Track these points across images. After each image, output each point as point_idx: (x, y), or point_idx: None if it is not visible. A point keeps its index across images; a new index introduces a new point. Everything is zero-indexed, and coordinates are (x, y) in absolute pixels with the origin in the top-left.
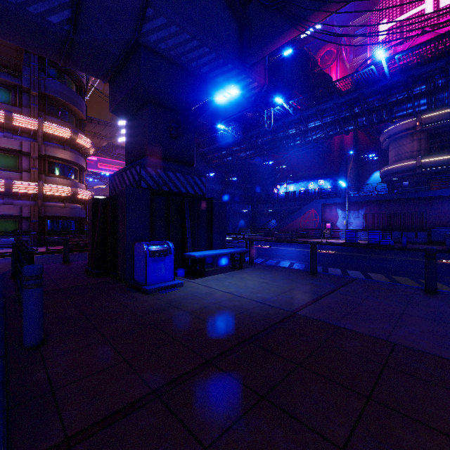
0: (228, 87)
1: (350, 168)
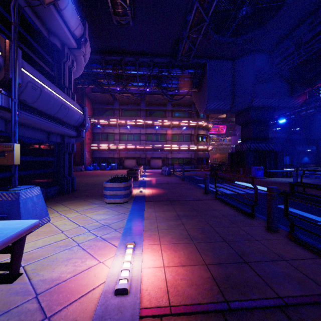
0: (282, 119)
1: None
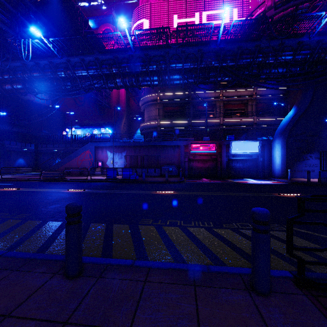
0: None
1: (124, 122)
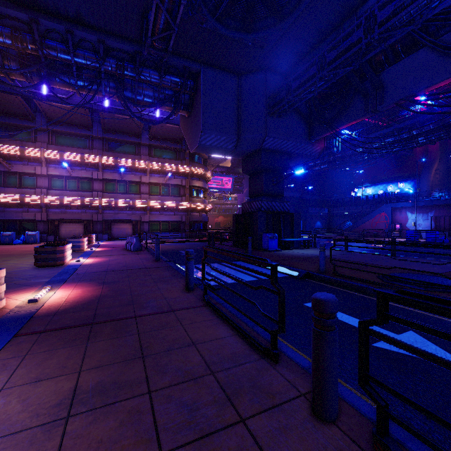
0: (301, 169)
1: (434, 169)
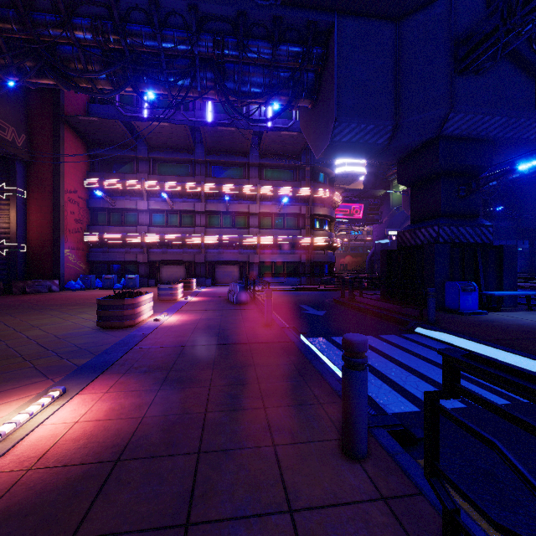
0: (532, 159)
1: None
